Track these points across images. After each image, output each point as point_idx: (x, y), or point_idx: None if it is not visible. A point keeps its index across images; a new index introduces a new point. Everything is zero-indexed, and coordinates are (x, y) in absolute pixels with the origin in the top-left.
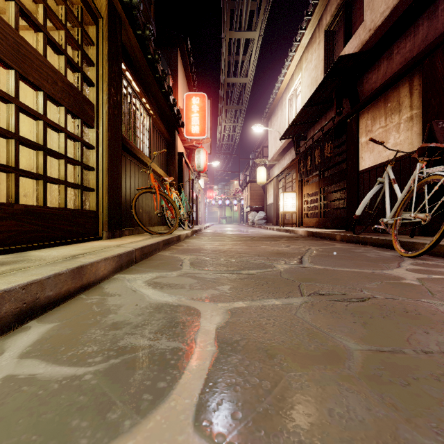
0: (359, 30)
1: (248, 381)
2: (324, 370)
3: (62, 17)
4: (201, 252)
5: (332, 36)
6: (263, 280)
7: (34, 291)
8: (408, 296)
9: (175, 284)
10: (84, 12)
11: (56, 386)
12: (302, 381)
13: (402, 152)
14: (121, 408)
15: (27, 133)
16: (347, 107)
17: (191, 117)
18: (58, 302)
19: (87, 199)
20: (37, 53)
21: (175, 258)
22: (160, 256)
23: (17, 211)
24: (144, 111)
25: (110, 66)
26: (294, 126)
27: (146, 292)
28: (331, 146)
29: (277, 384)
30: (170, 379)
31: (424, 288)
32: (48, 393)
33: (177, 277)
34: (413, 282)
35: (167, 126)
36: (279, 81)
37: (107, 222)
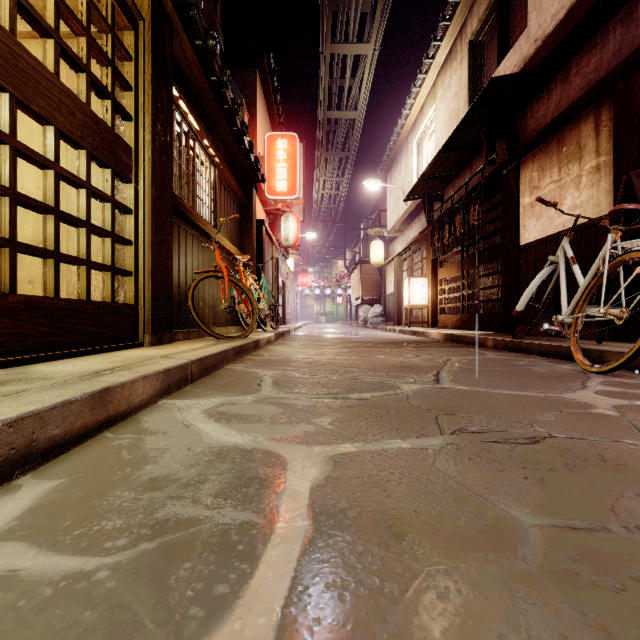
0: (520, 40)
1: (361, 582)
2: (484, 562)
3: (82, 17)
4: (289, 366)
5: (481, 50)
6: (383, 409)
7: (28, 430)
8: (603, 435)
9: (250, 416)
10: (116, 10)
11: (49, 591)
12: (450, 583)
13: (584, 218)
14: (151, 633)
15: (33, 190)
16: (502, 154)
17: (275, 168)
18: (69, 444)
19: (122, 287)
20: (45, 68)
21: (250, 374)
22: (229, 371)
23: (13, 305)
24: (207, 158)
25: (155, 92)
26: (425, 181)
27: (204, 428)
28: (480, 209)
29: (409, 589)
30: (235, 579)
31: (627, 422)
32: (34, 605)
33: (252, 403)
34: (609, 412)
35: (240, 181)
36: (404, 116)
37: (151, 321)
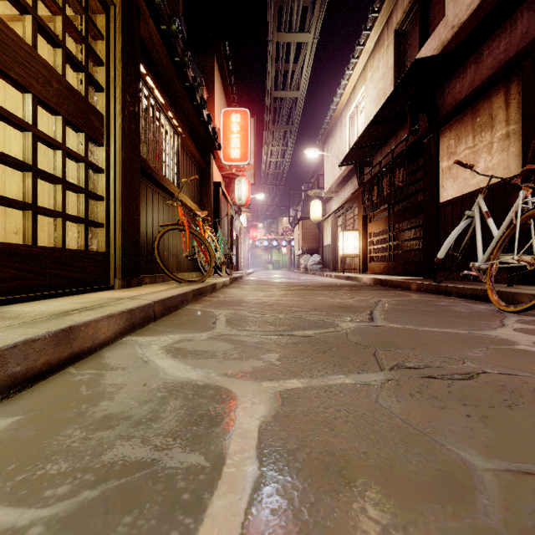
0: (439, 27)
1: None
2: (443, 515)
3: None
4: (241, 306)
5: (404, 37)
6: (325, 345)
7: None
8: (532, 370)
9: (204, 351)
10: None
11: None
12: None
13: (497, 177)
14: None
15: (19, 153)
16: (423, 125)
17: (230, 138)
18: (31, 380)
19: (95, 237)
20: (23, 41)
21: (207, 313)
22: (188, 310)
23: None
24: (171, 128)
25: (125, 67)
26: (357, 149)
27: (161, 363)
28: (404, 172)
29: None
30: None
31: None
32: None
33: (207, 340)
34: (531, 348)
35: (200, 149)
36: (338, 95)
37: (121, 267)
